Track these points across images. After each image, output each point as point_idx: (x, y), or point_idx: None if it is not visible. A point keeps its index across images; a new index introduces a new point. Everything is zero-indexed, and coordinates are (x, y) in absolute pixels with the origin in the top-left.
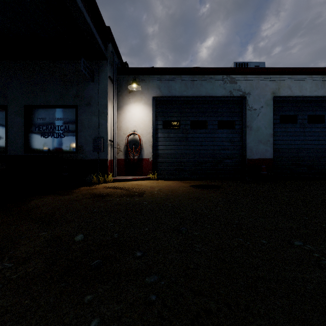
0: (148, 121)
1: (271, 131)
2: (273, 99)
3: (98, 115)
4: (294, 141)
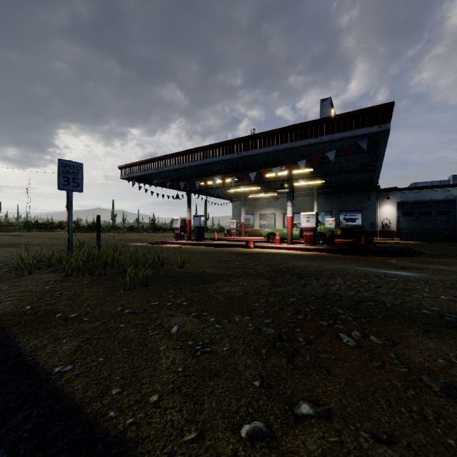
0: (394, 213)
1: None
2: None
3: (371, 214)
4: None
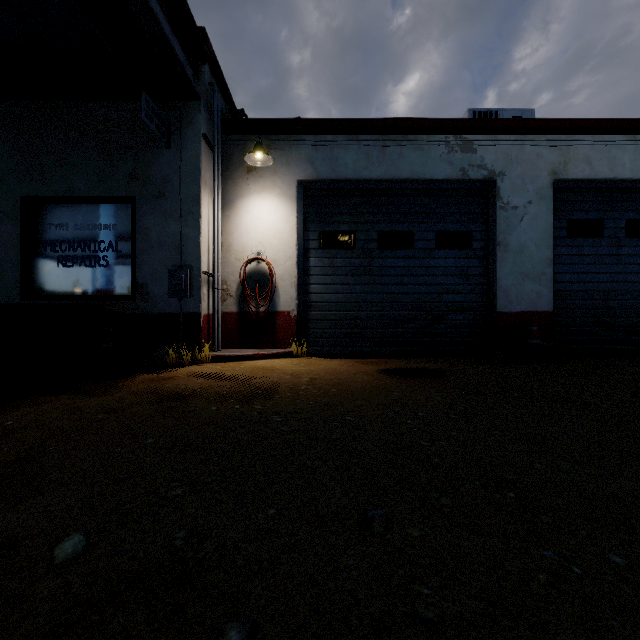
0: (289, 233)
1: (550, 253)
2: (553, 186)
3: (180, 219)
4: (598, 275)
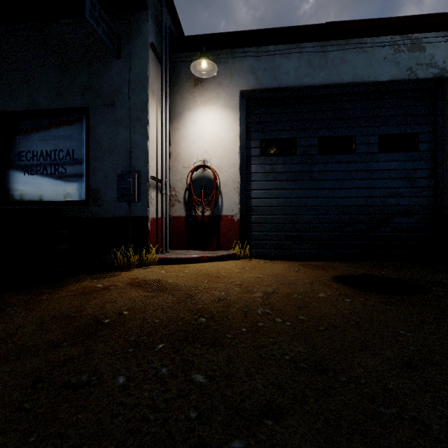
0: (232, 141)
1: None
2: None
3: (129, 126)
4: None
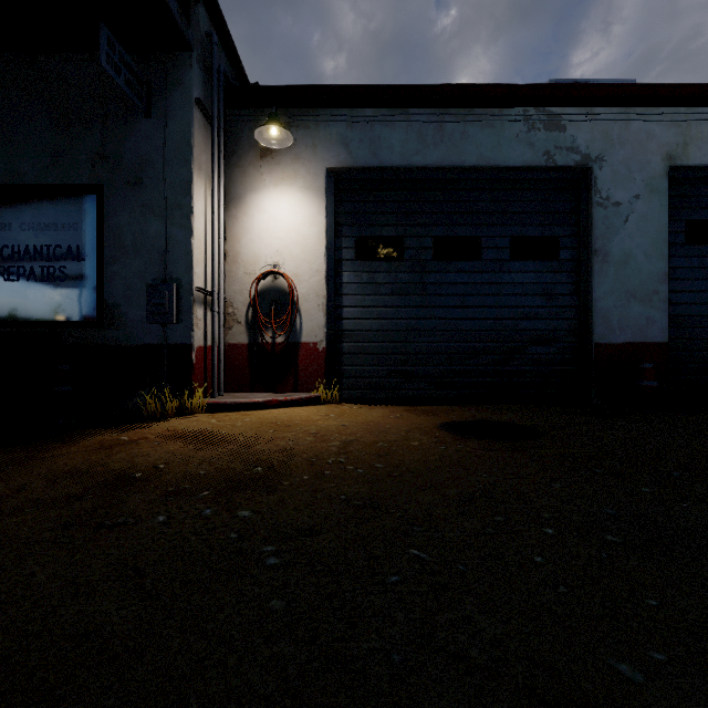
0: (316, 239)
1: (664, 264)
2: (667, 176)
3: (164, 215)
4: None
